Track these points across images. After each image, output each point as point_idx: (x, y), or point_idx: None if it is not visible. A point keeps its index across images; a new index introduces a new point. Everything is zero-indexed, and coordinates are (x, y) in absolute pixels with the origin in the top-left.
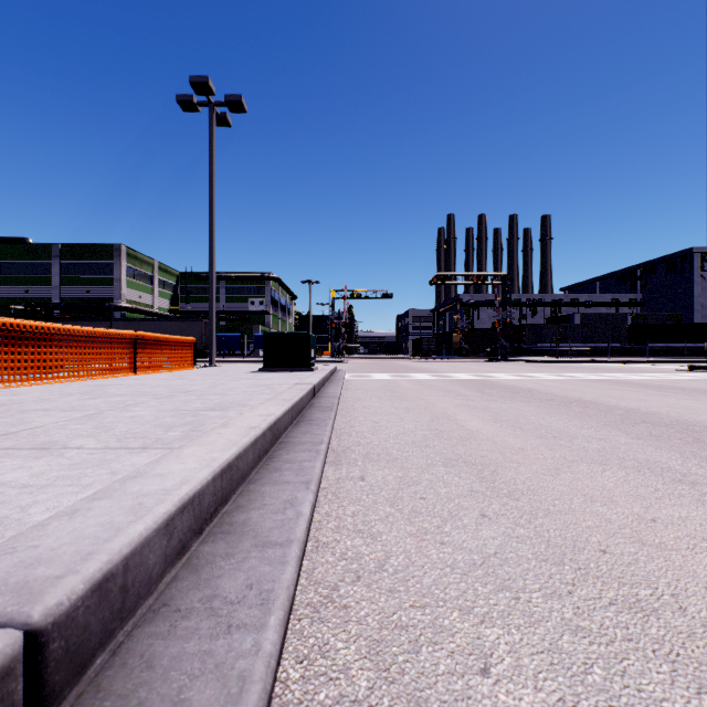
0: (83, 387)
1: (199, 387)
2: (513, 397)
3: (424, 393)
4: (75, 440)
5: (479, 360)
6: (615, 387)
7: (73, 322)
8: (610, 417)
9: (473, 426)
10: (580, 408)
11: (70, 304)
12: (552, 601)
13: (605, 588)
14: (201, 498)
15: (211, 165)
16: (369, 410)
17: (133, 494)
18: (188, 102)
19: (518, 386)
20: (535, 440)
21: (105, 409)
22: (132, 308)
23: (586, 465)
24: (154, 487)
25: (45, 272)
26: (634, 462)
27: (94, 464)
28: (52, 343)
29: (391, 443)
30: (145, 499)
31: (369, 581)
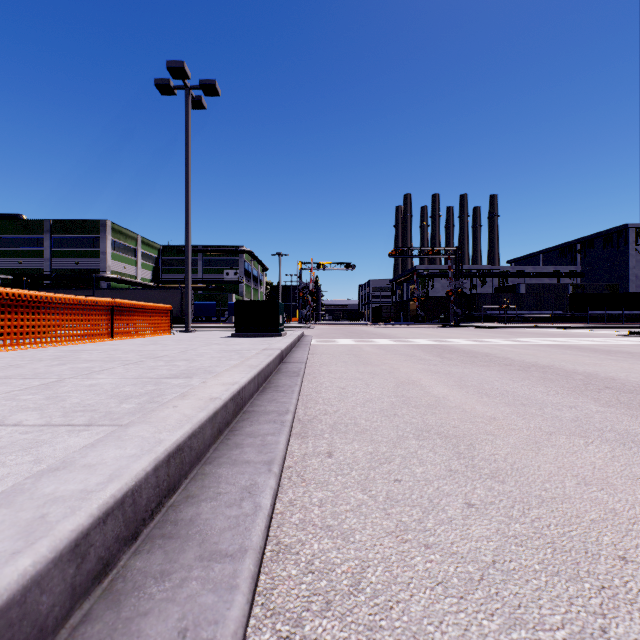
0: (57, 352)
1: (170, 352)
2: (472, 361)
3: (387, 358)
4: (17, 414)
5: (434, 326)
6: (567, 351)
7: (62, 291)
8: (572, 382)
9: (439, 393)
10: (540, 373)
11: (60, 275)
12: None
13: None
14: (136, 496)
15: (187, 144)
16: (335, 375)
17: (41, 498)
18: (165, 85)
19: (475, 350)
20: (504, 407)
21: (67, 376)
22: (117, 279)
23: (565, 438)
24: (72, 487)
25: (38, 245)
26: (615, 433)
27: (21, 448)
28: (29, 309)
29: (359, 411)
30: (52, 508)
31: (342, 610)
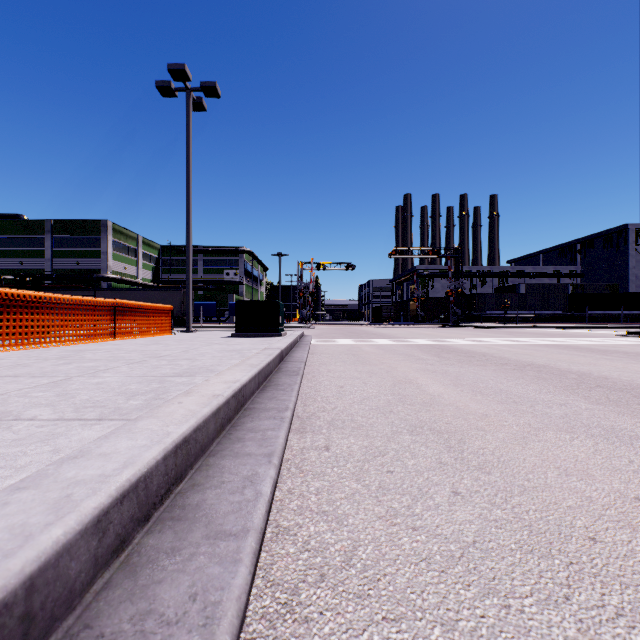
0: (62, 352)
1: (172, 352)
2: (469, 361)
3: (386, 358)
4: (31, 409)
5: (434, 326)
6: (563, 351)
7: (63, 291)
8: (565, 381)
9: (434, 391)
10: (535, 372)
11: (61, 275)
12: (549, 611)
13: (607, 591)
14: (148, 481)
15: (188, 146)
16: (334, 374)
17: (64, 481)
18: (166, 87)
19: (473, 350)
20: (497, 405)
21: (74, 375)
22: (117, 279)
23: (552, 433)
24: (91, 472)
25: (39, 246)
26: (600, 429)
27: (39, 439)
28: (34, 310)
29: (356, 409)
30: (76, 489)
31: (334, 581)
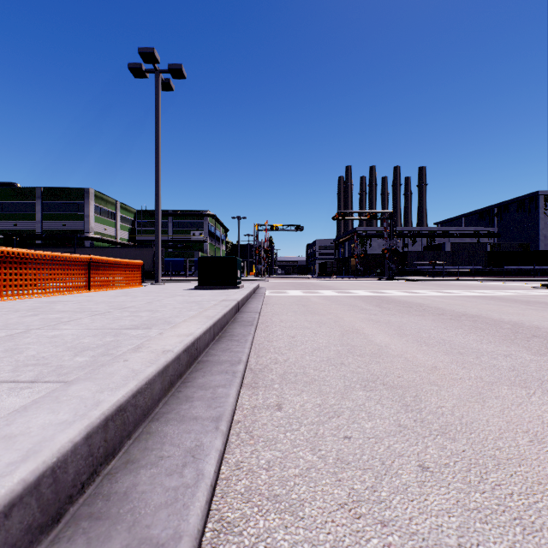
0: (35, 303)
1: (137, 303)
2: (408, 311)
3: (332, 308)
4: None
5: (372, 279)
6: (491, 302)
7: (50, 249)
8: (501, 331)
9: (381, 341)
10: (470, 322)
11: (49, 235)
12: None
13: None
14: (59, 473)
15: (157, 121)
16: (286, 324)
17: None
18: (138, 69)
19: (409, 301)
20: (443, 356)
21: (35, 327)
22: (98, 238)
23: (507, 388)
24: None
25: (30, 210)
26: None
27: None
28: (12, 265)
29: (307, 360)
30: None
31: None
